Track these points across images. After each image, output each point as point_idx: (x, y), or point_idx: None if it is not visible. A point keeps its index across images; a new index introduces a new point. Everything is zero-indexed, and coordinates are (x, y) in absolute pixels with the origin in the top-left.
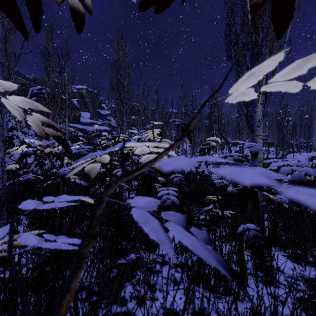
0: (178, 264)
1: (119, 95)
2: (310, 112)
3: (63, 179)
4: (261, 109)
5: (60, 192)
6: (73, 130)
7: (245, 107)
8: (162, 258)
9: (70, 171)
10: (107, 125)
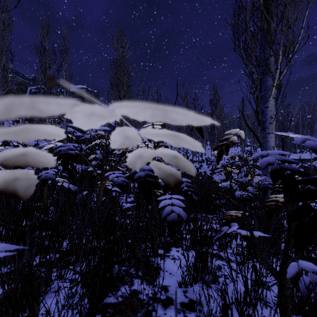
0: (187, 304)
1: (118, 93)
2: (312, 112)
3: (45, 184)
4: (273, 104)
5: (45, 198)
6: (72, 130)
7: (256, 102)
8: (165, 293)
9: (57, 173)
10: (107, 125)
